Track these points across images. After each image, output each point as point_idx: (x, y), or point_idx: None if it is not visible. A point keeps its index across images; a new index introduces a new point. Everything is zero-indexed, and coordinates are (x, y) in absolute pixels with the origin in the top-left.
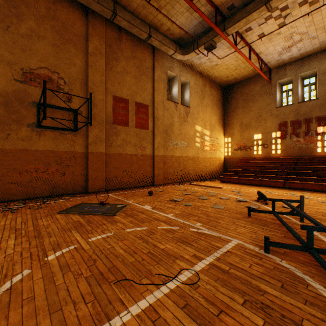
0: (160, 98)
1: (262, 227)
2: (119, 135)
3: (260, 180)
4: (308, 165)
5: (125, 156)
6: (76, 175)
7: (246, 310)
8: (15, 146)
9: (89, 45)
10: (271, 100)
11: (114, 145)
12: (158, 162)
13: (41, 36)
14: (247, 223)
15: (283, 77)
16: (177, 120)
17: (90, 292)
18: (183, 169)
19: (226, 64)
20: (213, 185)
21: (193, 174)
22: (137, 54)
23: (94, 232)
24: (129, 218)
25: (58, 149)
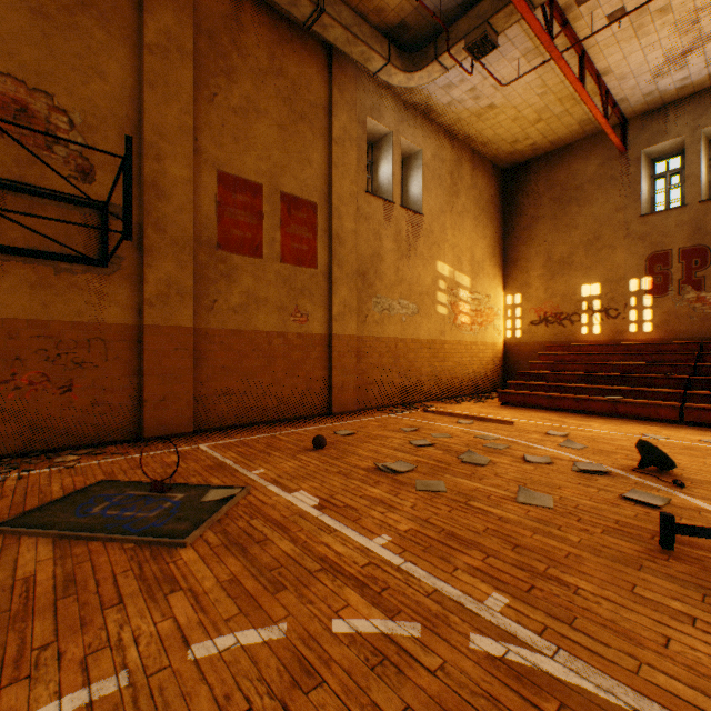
0: (348, 186)
1: None
2: (237, 281)
3: (611, 401)
4: None
5: (251, 338)
6: (108, 391)
7: None
8: None
9: (148, 23)
10: (626, 197)
11: (222, 308)
12: (341, 353)
13: None
14: (687, 593)
15: (661, 137)
16: (391, 246)
17: None
18: (405, 373)
19: (515, 106)
20: (485, 413)
21: (432, 385)
22: (287, 66)
23: (47, 668)
24: (228, 559)
25: (51, 316)
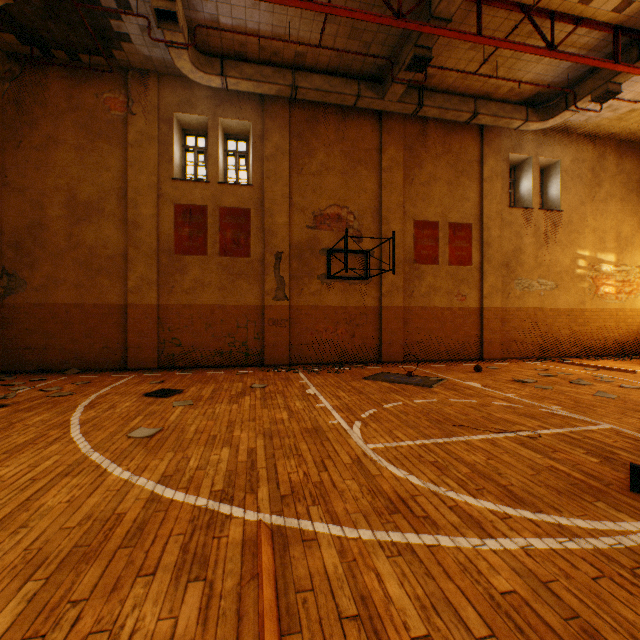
0: (494, 207)
1: None
2: (424, 279)
3: None
4: None
5: (431, 311)
6: (367, 338)
7: (584, 455)
8: (307, 302)
9: (383, 158)
10: None
11: (416, 295)
12: (489, 319)
13: (330, 168)
14: None
15: None
16: (530, 241)
17: (433, 425)
18: (543, 334)
19: None
20: (616, 366)
21: (570, 345)
22: (452, 145)
23: (415, 397)
24: (450, 391)
25: (347, 304)
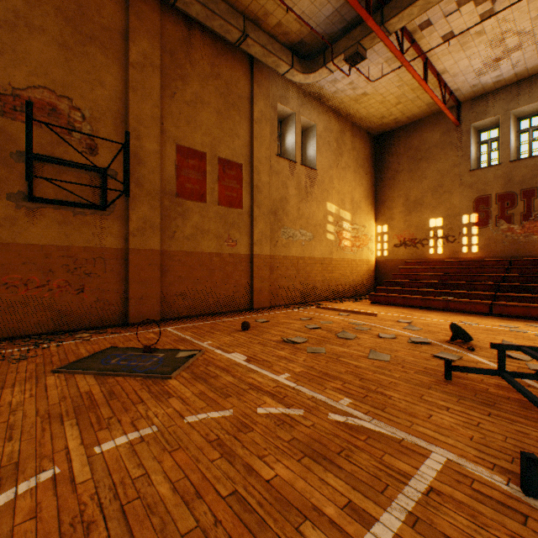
0: (264, 151)
1: (486, 410)
2: (189, 218)
3: (445, 300)
4: (531, 274)
5: (199, 257)
6: (106, 292)
7: None
8: None
9: (132, 48)
10: (460, 157)
11: (179, 237)
12: (259, 267)
13: (35, 27)
14: (450, 398)
15: (483, 116)
16: (294, 192)
17: None
18: (304, 281)
19: (381, 94)
20: (359, 308)
21: (323, 290)
22: (222, 71)
23: (115, 425)
24: (197, 384)
25: (71, 243)
